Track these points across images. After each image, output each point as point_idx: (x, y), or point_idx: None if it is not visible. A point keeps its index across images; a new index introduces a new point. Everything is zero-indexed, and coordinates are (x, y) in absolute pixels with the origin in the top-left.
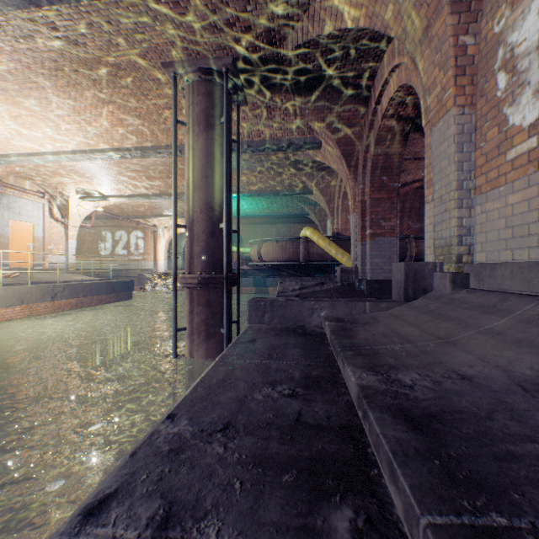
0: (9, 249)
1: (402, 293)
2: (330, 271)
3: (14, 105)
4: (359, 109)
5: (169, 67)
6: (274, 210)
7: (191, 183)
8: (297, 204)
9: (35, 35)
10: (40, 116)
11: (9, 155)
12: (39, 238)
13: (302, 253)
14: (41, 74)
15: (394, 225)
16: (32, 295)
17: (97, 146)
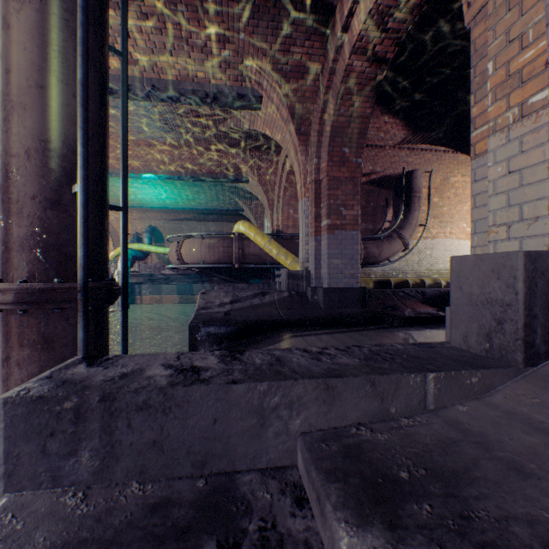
0: None
1: (521, 340)
2: (269, 276)
3: None
4: (316, 44)
5: None
6: (203, 202)
7: (6, 96)
8: (230, 196)
9: None
10: None
11: None
12: None
13: (236, 254)
14: None
15: (358, 214)
16: None
17: None
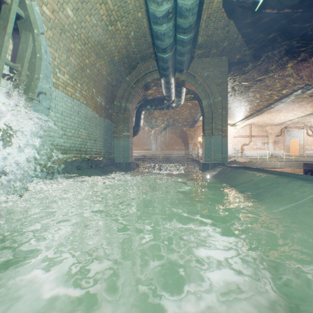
0: (289, 149)
1: None
2: None
3: (280, 113)
4: None
5: (311, 96)
6: None
7: None
8: None
9: (277, 107)
10: (287, 112)
11: (284, 122)
12: (300, 144)
13: None
14: (282, 108)
15: None
16: (293, 165)
17: (308, 113)
